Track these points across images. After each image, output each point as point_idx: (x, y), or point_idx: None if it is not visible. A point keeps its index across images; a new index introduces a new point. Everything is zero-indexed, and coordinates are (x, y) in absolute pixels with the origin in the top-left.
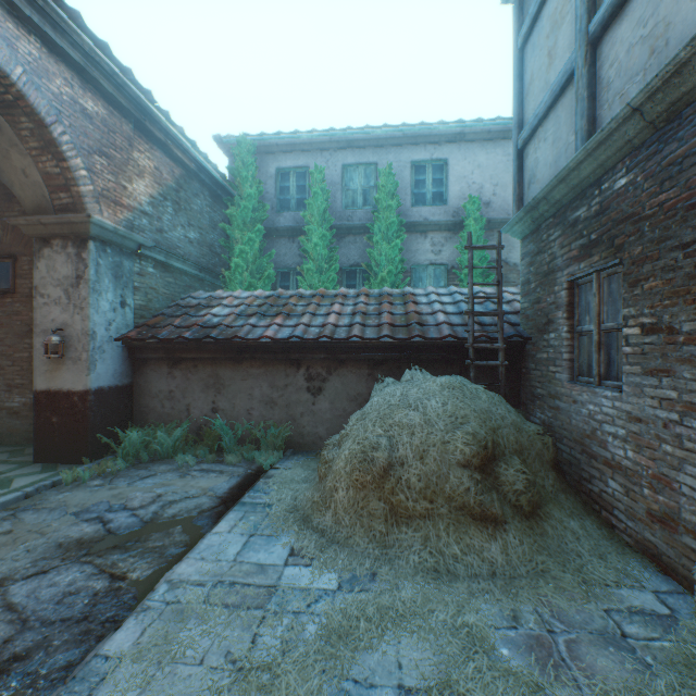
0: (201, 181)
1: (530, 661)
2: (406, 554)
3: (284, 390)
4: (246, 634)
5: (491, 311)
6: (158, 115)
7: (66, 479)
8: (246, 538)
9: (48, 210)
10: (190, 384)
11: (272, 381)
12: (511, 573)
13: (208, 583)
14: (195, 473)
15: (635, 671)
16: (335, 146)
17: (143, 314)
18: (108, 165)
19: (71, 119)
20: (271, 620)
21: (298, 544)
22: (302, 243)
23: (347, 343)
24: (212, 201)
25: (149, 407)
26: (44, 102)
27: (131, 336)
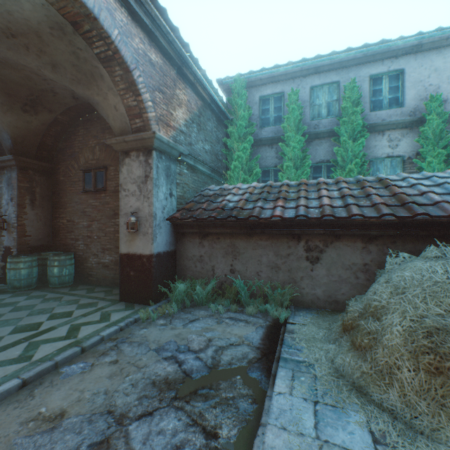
0: (211, 109)
1: None
2: None
3: (286, 258)
4: None
5: None
6: (190, 63)
7: (143, 317)
8: (312, 406)
9: (128, 132)
10: (214, 251)
11: (276, 250)
12: None
13: None
14: (227, 321)
15: None
16: (304, 73)
17: (181, 202)
18: (162, 99)
19: (143, 66)
20: None
21: (374, 426)
22: (282, 147)
23: (346, 221)
24: (217, 124)
25: (186, 266)
26: (129, 54)
27: (176, 217)
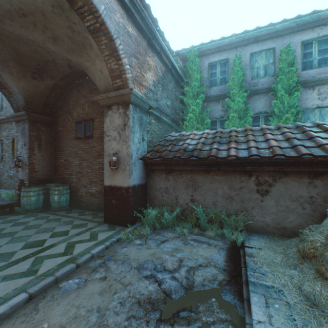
0: (171, 74)
1: None
2: None
3: (239, 191)
4: None
5: None
6: (157, 35)
7: (123, 238)
8: None
9: (110, 90)
10: (177, 184)
11: (230, 184)
12: None
13: None
14: (192, 242)
15: None
16: (245, 43)
17: (150, 145)
18: (137, 63)
19: (122, 36)
20: None
21: None
22: (227, 102)
23: (295, 159)
24: (175, 85)
25: (154, 196)
26: (112, 26)
27: (148, 157)
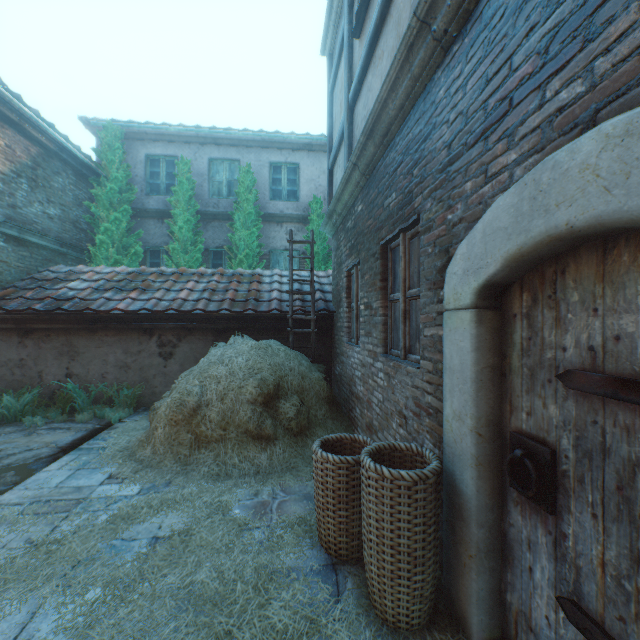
0: (63, 160)
1: (249, 513)
2: (200, 467)
3: (138, 356)
4: (48, 527)
5: (306, 291)
6: (9, 97)
7: None
8: (73, 472)
9: None
10: (43, 352)
11: (126, 348)
12: (270, 471)
13: (26, 503)
14: (42, 431)
15: (310, 509)
16: (202, 141)
17: None
18: None
19: None
20: (72, 517)
21: (117, 471)
22: (169, 225)
23: (193, 314)
24: (77, 180)
25: None
26: None
27: None
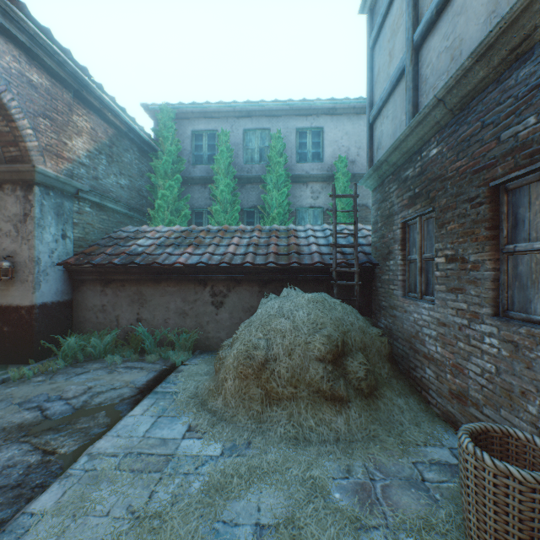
0: (131, 139)
1: (354, 501)
2: (275, 427)
3: (194, 304)
4: (145, 491)
5: (349, 244)
6: (93, 87)
7: (14, 376)
8: (154, 419)
9: None
10: (119, 299)
11: (184, 297)
12: (351, 438)
13: (120, 454)
14: (121, 370)
15: (427, 505)
16: (238, 114)
17: (81, 244)
18: (51, 126)
19: (18, 88)
20: (166, 480)
21: (195, 422)
22: (212, 189)
23: (242, 267)
24: (140, 155)
25: (86, 318)
26: None
27: (70, 262)
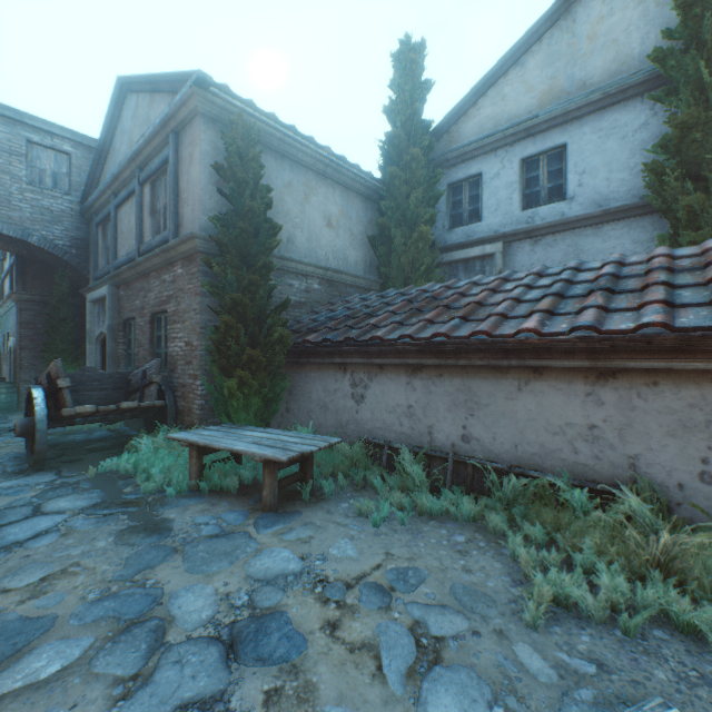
0: None
1: None
2: None
3: None
4: None
5: None
6: None
7: None
8: None
9: None
10: None
11: None
12: None
13: None
14: None
15: None
16: None
17: None
18: None
19: None
20: None
21: None
22: None
23: None
24: None
25: None
26: None
27: None
